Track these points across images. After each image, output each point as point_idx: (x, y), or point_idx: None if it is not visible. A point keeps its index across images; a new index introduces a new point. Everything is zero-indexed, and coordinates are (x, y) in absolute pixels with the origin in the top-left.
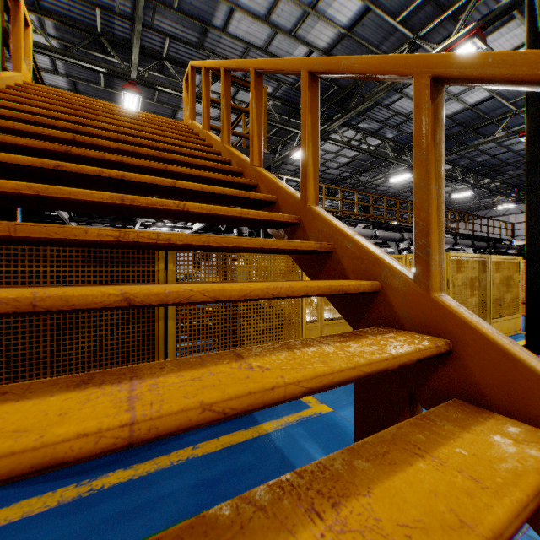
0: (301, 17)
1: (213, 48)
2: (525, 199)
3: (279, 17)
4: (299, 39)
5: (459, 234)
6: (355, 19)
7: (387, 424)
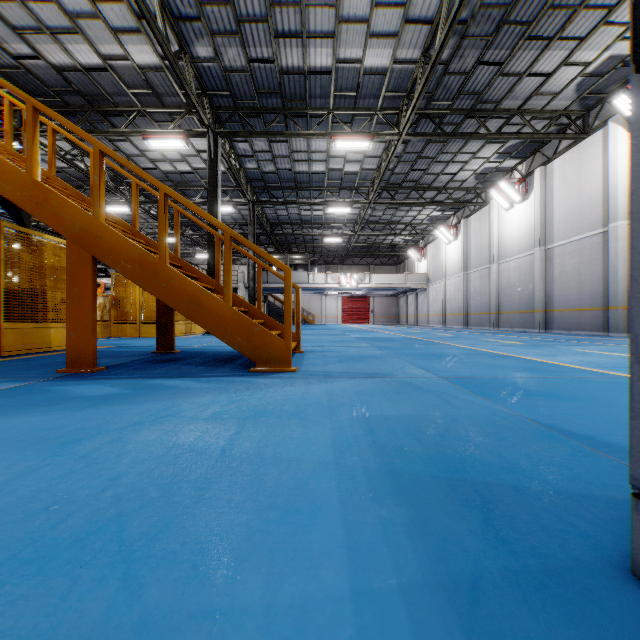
0: (35, 28)
1: None
2: (208, 249)
3: (6, 10)
4: (26, 40)
5: None
6: (94, 67)
7: None
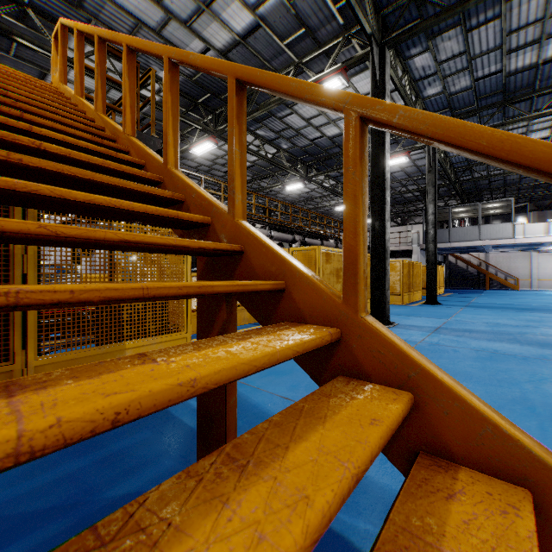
0: (196, 11)
1: (96, 13)
2: (371, 207)
3: (173, 4)
4: (194, 32)
5: (340, 239)
6: (248, 30)
7: (215, 316)
